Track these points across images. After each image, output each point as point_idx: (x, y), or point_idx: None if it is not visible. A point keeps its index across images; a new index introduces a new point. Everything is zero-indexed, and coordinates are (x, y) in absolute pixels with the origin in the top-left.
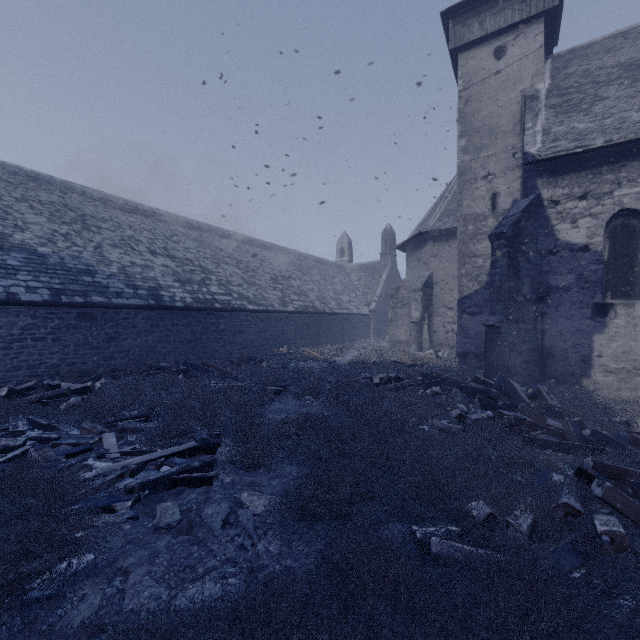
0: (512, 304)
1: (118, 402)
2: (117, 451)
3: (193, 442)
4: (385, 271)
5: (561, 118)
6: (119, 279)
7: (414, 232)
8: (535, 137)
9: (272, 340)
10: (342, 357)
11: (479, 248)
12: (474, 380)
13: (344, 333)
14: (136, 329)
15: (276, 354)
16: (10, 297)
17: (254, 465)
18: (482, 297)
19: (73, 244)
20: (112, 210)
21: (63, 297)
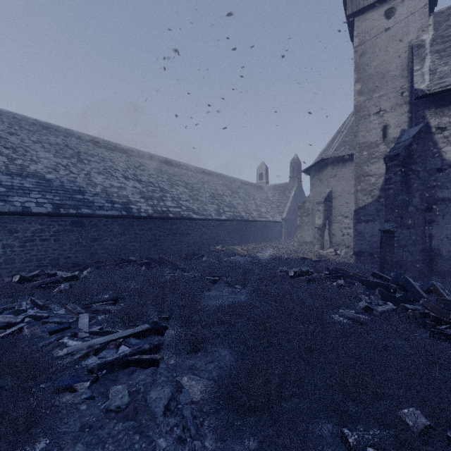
0: (404, 213)
1: (94, 288)
2: (87, 331)
3: (146, 325)
4: (293, 189)
5: (446, 60)
6: (101, 196)
7: (317, 159)
8: (423, 76)
9: (210, 240)
10: (262, 253)
11: (372, 169)
12: (372, 275)
13: (263, 235)
14: (113, 232)
15: (213, 251)
16: (24, 210)
17: (194, 349)
18: (375, 208)
19: (70, 172)
20: (99, 148)
21: (61, 209)
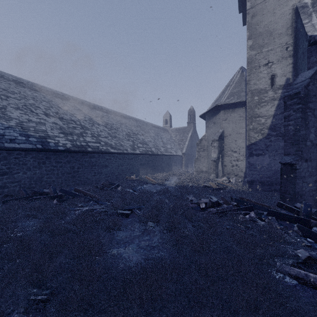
0: (304, 147)
1: None
2: None
3: None
4: (190, 132)
5: None
6: (15, 130)
7: (211, 107)
8: (314, 26)
9: (126, 171)
10: (169, 181)
11: (262, 111)
12: (278, 205)
13: (168, 166)
14: (26, 165)
15: (128, 180)
16: None
17: None
18: (264, 144)
19: None
20: (22, 88)
21: None
